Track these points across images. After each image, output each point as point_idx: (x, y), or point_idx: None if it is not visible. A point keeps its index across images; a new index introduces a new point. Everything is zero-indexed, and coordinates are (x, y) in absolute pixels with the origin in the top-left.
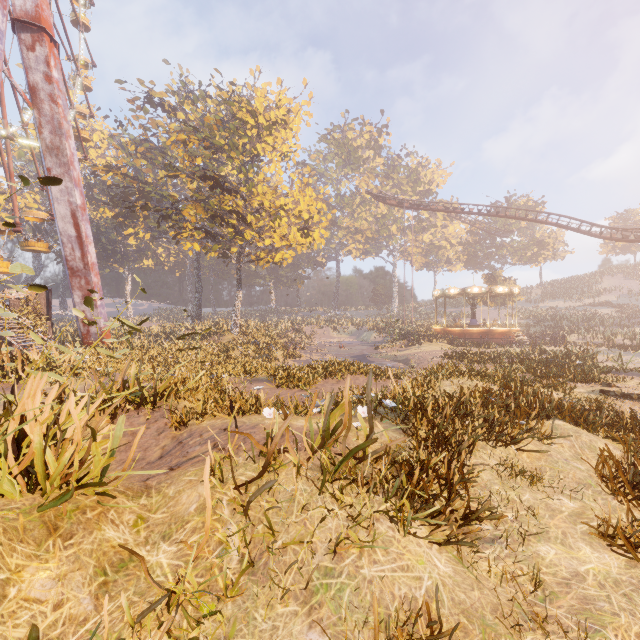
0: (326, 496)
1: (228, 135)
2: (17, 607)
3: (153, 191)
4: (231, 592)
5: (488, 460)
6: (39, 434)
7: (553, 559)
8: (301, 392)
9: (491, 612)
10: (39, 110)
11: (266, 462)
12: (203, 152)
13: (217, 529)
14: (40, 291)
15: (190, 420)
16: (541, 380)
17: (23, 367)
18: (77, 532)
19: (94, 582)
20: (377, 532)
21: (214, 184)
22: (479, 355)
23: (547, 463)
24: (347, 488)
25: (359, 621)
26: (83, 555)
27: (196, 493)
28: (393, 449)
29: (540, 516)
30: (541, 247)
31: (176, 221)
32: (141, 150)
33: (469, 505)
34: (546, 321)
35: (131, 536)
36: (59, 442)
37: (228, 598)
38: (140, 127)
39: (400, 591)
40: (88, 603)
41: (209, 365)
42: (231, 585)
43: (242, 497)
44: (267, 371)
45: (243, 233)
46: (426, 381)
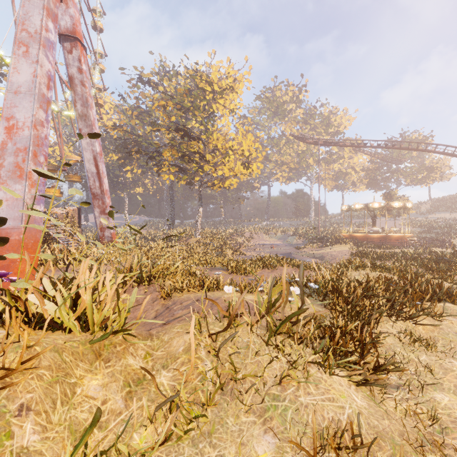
0: (271, 347)
1: (193, 100)
2: (82, 400)
3: (143, 141)
4: (210, 405)
5: (391, 329)
6: (89, 295)
7: (447, 404)
8: (246, 277)
9: (399, 436)
10: (74, 91)
11: (229, 321)
12: (176, 112)
13: (198, 364)
14: (86, 206)
15: (173, 293)
16: (432, 273)
17: (67, 257)
18: (112, 358)
19: (124, 390)
20: (309, 373)
21: (184, 134)
22: (379, 254)
23: (439, 334)
24: (286, 342)
25: (299, 432)
26: (116, 373)
27: (182, 340)
28: (317, 318)
29: (435, 372)
30: (430, 171)
31: (159, 160)
32: (135, 114)
33: (378, 360)
34: (434, 229)
35: (143, 364)
36: (98, 302)
37: (208, 408)
38: (135, 98)
39: (328, 415)
40: (121, 403)
41: (181, 258)
42: (209, 400)
43: (213, 344)
44: (221, 263)
45: (203, 167)
46: (339, 271)
